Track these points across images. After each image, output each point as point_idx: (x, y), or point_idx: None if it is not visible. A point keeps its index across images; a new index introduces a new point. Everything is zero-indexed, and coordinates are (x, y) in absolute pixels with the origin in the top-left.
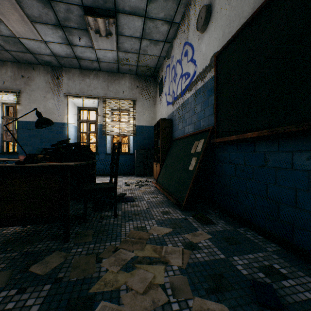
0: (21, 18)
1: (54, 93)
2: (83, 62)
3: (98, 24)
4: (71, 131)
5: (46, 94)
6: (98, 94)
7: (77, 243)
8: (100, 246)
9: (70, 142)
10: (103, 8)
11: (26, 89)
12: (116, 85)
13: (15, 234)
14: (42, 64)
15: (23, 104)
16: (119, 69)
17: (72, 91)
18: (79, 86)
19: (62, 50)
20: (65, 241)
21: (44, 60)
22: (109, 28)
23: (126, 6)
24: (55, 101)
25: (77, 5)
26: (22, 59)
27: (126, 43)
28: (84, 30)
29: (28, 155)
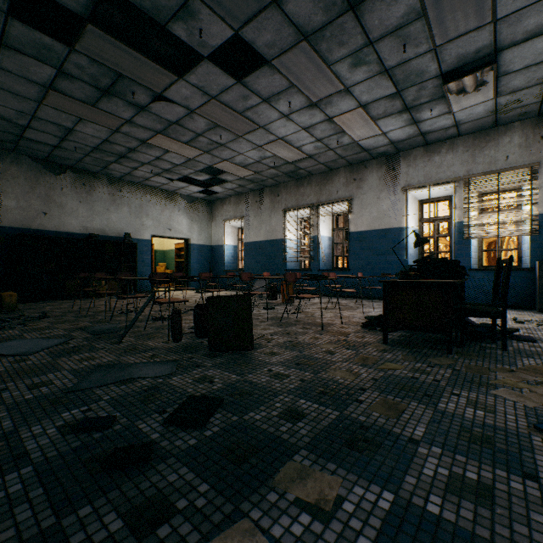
0: (364, 122)
1: (389, 190)
2: (430, 136)
3: (462, 82)
4: (410, 238)
5: (379, 193)
6: (454, 175)
7: (460, 357)
8: (489, 365)
9: (409, 253)
10: (473, 60)
11: (358, 194)
12: (490, 150)
13: (395, 340)
14: (375, 158)
15: (354, 212)
16: (497, 120)
17: (413, 181)
18: (423, 171)
19: (403, 133)
20: (448, 352)
21: (378, 152)
22: (481, 78)
23: (517, 35)
24: (390, 200)
25: (433, 78)
26: (355, 160)
27: (515, 79)
28: (439, 98)
29: (400, 272)
